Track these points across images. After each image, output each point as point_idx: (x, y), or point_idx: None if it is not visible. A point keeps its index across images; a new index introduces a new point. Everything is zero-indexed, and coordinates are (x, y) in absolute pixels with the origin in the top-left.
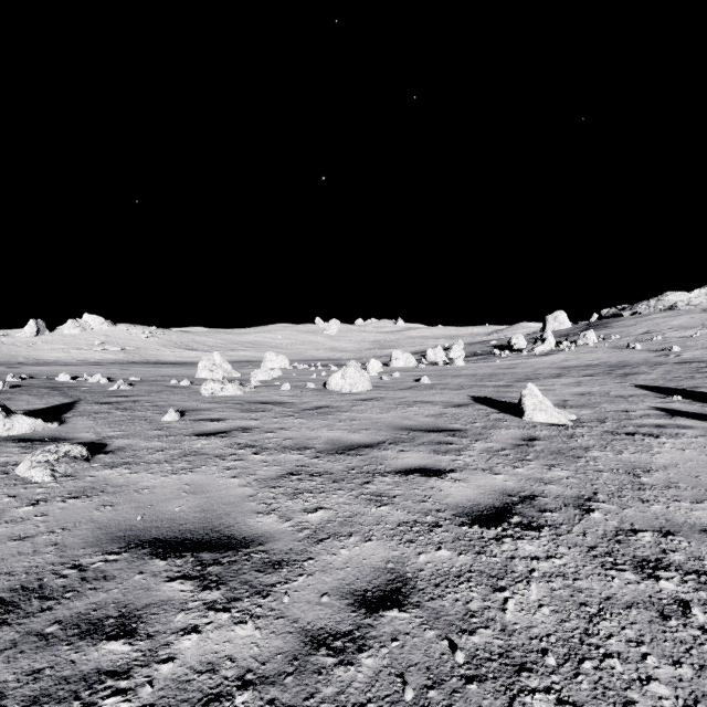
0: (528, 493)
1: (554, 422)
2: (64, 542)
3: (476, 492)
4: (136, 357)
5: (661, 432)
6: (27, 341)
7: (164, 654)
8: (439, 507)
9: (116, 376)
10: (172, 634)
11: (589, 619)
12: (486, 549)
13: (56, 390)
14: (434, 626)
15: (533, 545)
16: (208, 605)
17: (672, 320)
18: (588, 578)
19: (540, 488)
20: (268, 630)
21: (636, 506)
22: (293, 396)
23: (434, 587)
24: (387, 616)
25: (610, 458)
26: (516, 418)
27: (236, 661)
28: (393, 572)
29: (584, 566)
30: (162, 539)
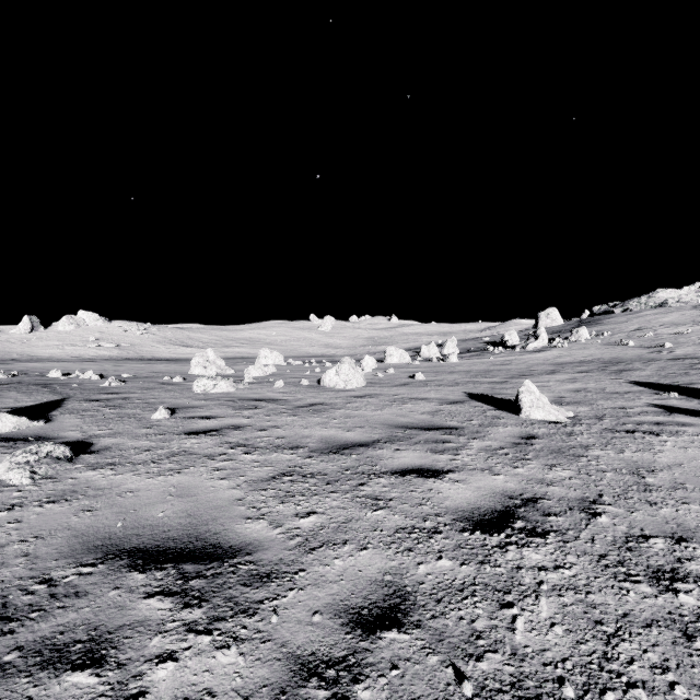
0: (530, 495)
1: (551, 419)
2: (36, 553)
3: (476, 494)
4: (131, 353)
5: (661, 430)
6: (21, 338)
7: (134, 687)
8: (438, 511)
9: (109, 372)
10: (146, 662)
11: (607, 640)
12: (490, 558)
13: (46, 387)
14: (437, 650)
15: (539, 553)
16: (188, 627)
17: (663, 317)
18: (601, 591)
19: (543, 490)
20: (254, 656)
21: (644, 509)
22: (286, 392)
23: (436, 602)
24: (385, 639)
25: (612, 458)
26: (513, 415)
27: (216, 695)
28: (391, 586)
29: (596, 577)
30: (143, 549)
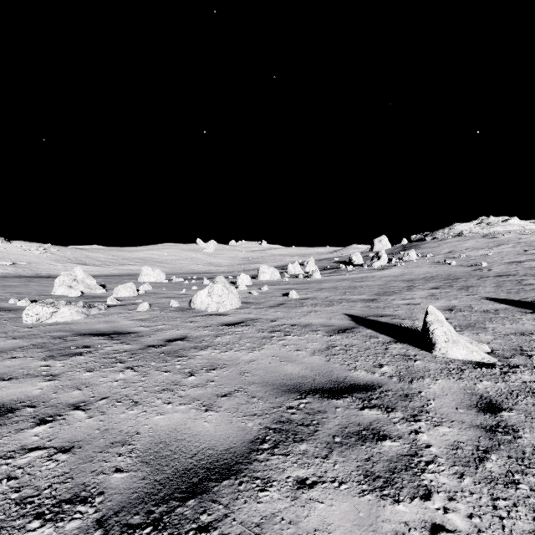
0: None
1: (476, 359)
2: None
3: None
4: (26, 271)
5: None
6: None
7: None
8: None
9: None
10: None
11: None
12: None
13: None
14: None
15: None
16: None
17: (464, 243)
18: None
19: None
20: None
21: None
22: (146, 319)
23: None
24: None
25: None
26: (423, 351)
27: None
28: None
29: None
30: None
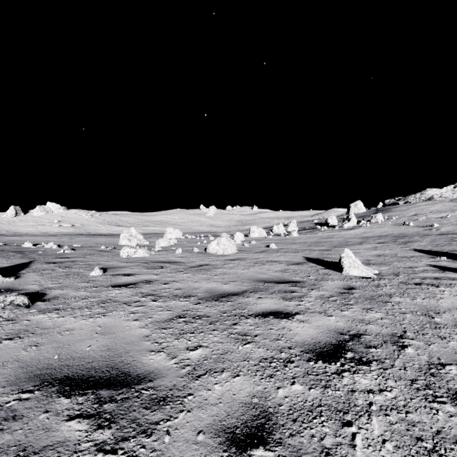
0: (355, 331)
1: (363, 275)
2: None
3: (317, 331)
4: (81, 230)
5: (439, 283)
6: (8, 220)
7: None
8: (290, 345)
9: (64, 243)
10: None
11: (428, 455)
12: (331, 383)
13: (20, 253)
14: None
15: (366, 378)
16: (98, 447)
17: (431, 207)
18: (417, 411)
19: (363, 328)
20: None
21: (438, 342)
22: (183, 257)
23: (292, 422)
24: (254, 456)
25: (408, 303)
26: (337, 272)
27: None
28: (258, 407)
29: (411, 398)
30: (71, 377)
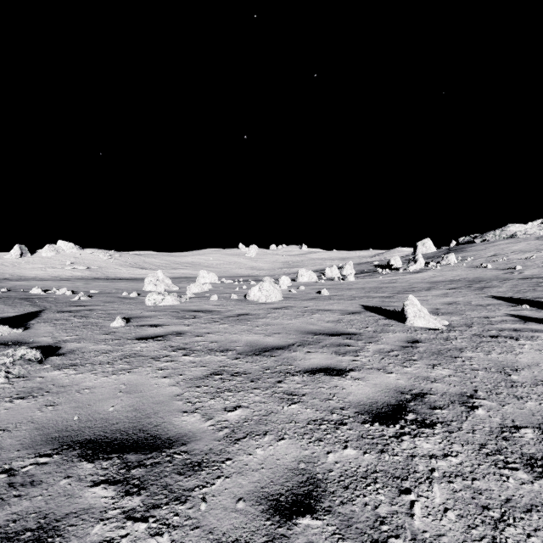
0: (418, 390)
1: (431, 327)
2: (1, 444)
3: (374, 390)
4: (98, 274)
5: (519, 335)
6: (12, 262)
7: None
8: (342, 405)
9: (79, 289)
10: None
11: (494, 525)
12: (388, 447)
13: (28, 301)
14: (346, 536)
15: (429, 442)
16: (126, 514)
17: (513, 246)
18: (485, 478)
19: (428, 386)
20: None
21: (513, 403)
22: (219, 305)
23: (344, 489)
24: (300, 525)
25: (482, 358)
26: (400, 323)
27: None
28: (305, 473)
29: (479, 464)
30: (93, 440)
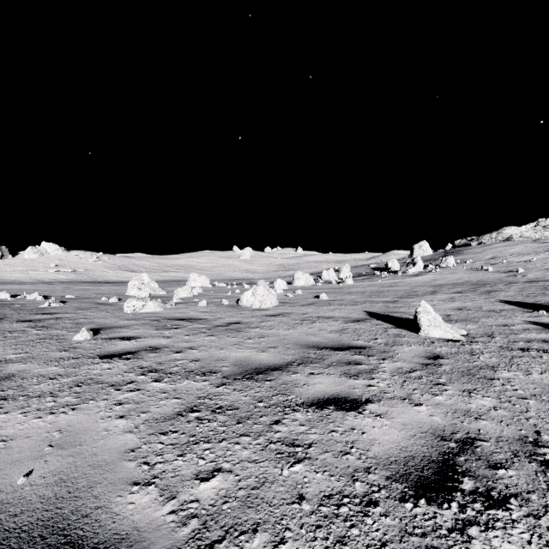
0: (463, 434)
1: (448, 337)
2: None
3: (404, 434)
4: (84, 277)
5: None
6: None
7: None
8: (366, 464)
9: (55, 293)
10: None
11: None
12: None
13: None
14: None
15: (513, 542)
16: None
17: (510, 249)
18: None
19: (474, 426)
20: None
21: None
22: (208, 312)
23: None
24: None
25: (523, 380)
26: (412, 333)
27: None
28: None
29: None
30: None
